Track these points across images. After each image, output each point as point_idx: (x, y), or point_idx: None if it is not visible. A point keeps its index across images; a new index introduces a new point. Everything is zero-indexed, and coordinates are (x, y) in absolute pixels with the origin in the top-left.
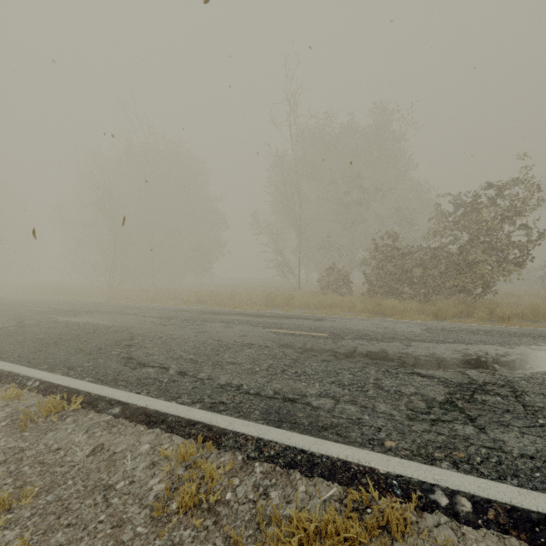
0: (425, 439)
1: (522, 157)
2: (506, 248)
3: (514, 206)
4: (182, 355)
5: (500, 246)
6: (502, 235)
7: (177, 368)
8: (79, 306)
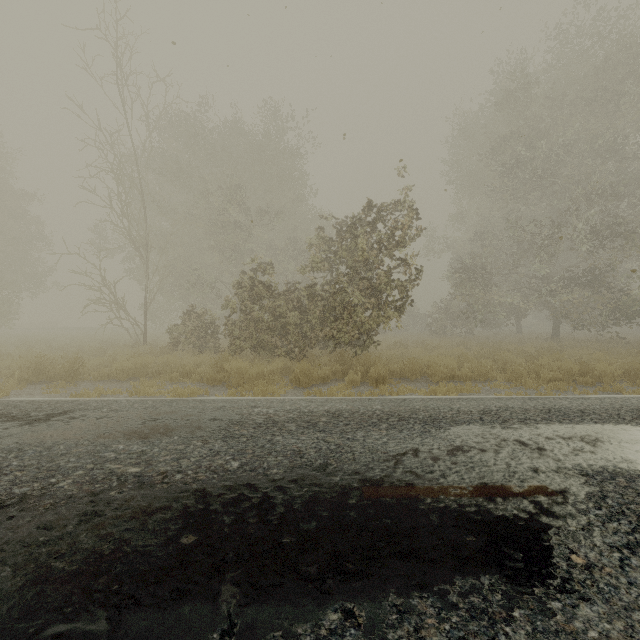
0: None
1: (401, 174)
2: (384, 287)
3: (393, 235)
4: None
5: (378, 284)
6: (381, 271)
7: None
8: None
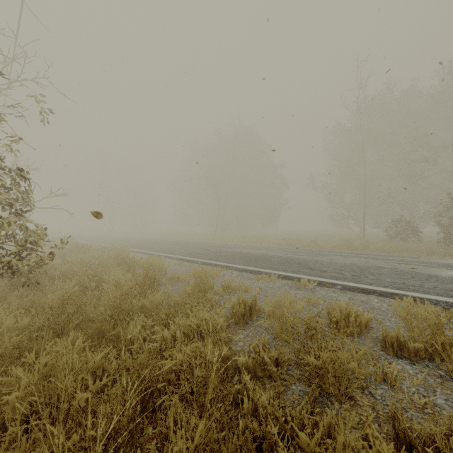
0: None
1: None
2: None
3: None
4: (340, 269)
5: None
6: None
7: (348, 274)
8: (220, 244)
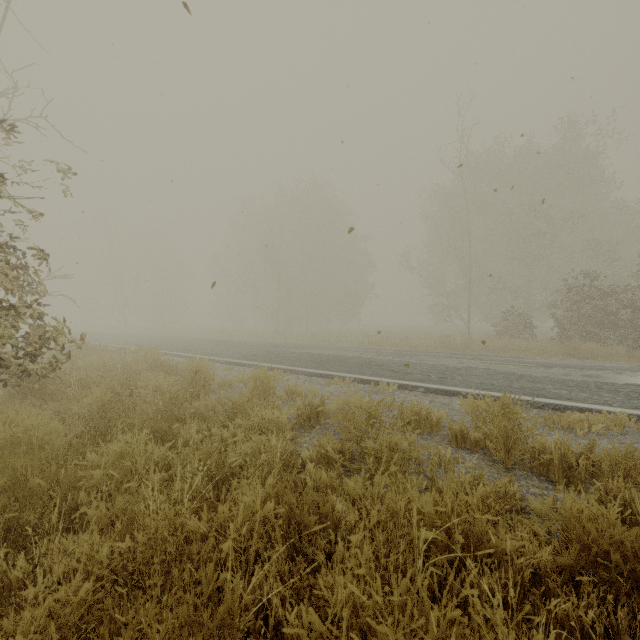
0: (639, 405)
1: None
2: None
3: None
4: (428, 370)
5: None
6: None
7: (435, 375)
8: (283, 344)
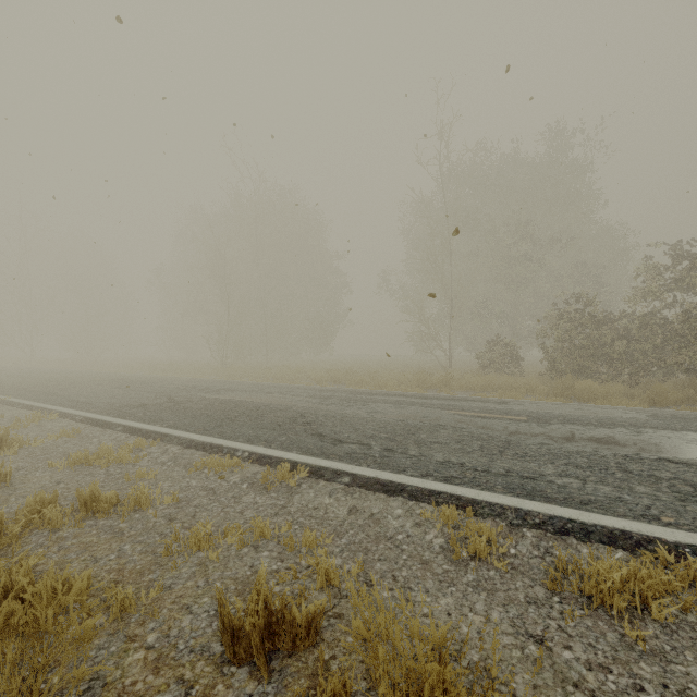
0: None
1: None
2: None
3: None
4: (373, 433)
5: None
6: None
7: (379, 445)
8: (211, 384)
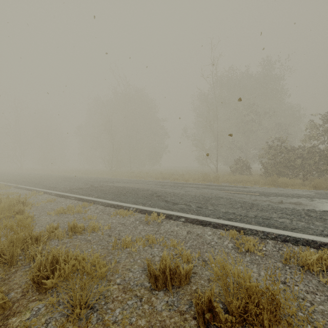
0: None
1: None
2: None
3: None
4: (190, 200)
5: None
6: None
7: (194, 205)
8: (108, 179)
